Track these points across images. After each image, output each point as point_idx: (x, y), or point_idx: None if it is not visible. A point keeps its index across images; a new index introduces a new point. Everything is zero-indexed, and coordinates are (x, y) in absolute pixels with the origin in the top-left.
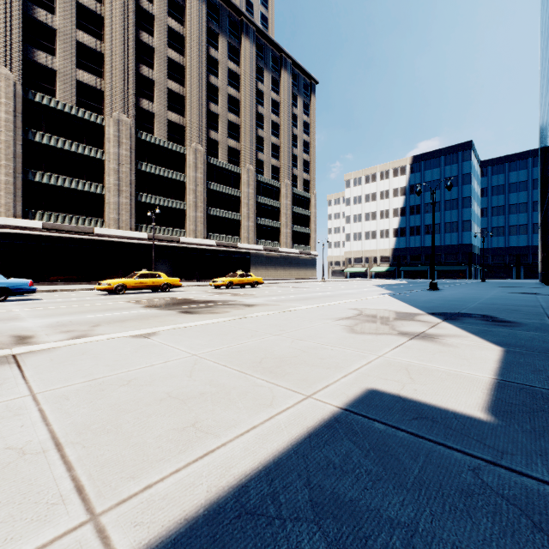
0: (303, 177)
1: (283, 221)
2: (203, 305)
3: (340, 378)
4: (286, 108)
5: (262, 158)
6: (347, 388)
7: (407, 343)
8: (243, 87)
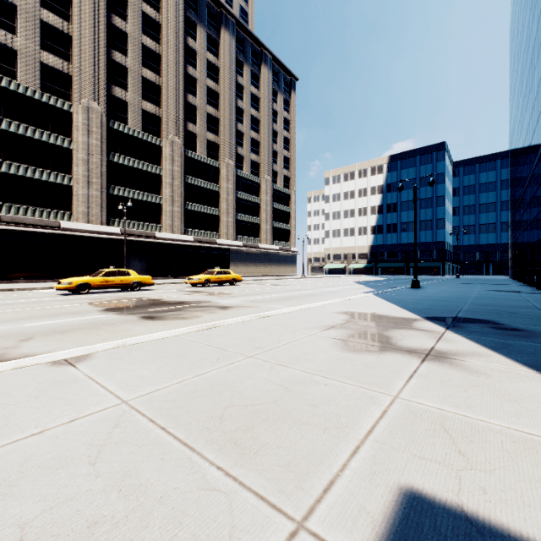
0: (283, 174)
1: (263, 217)
2: (172, 308)
3: (350, 458)
4: (267, 103)
5: (242, 153)
6: (366, 489)
7: (421, 369)
8: (222, 80)
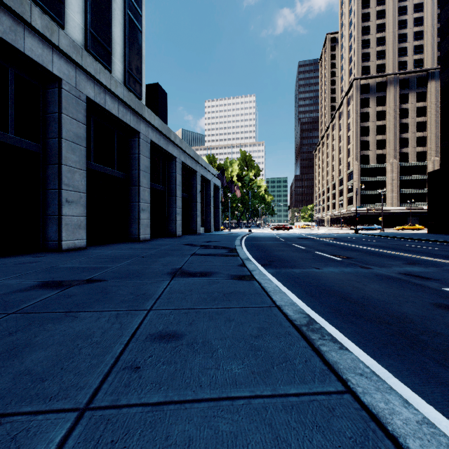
0: None
1: None
2: None
3: None
4: None
5: None
6: None
7: None
8: None
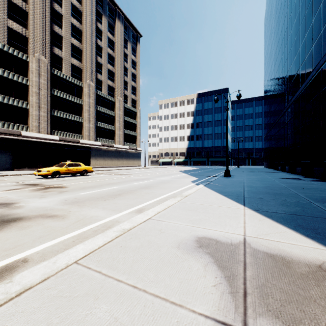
0: (131, 97)
1: (117, 126)
2: None
3: None
4: (120, 47)
5: (101, 78)
6: None
7: None
8: (84, 21)
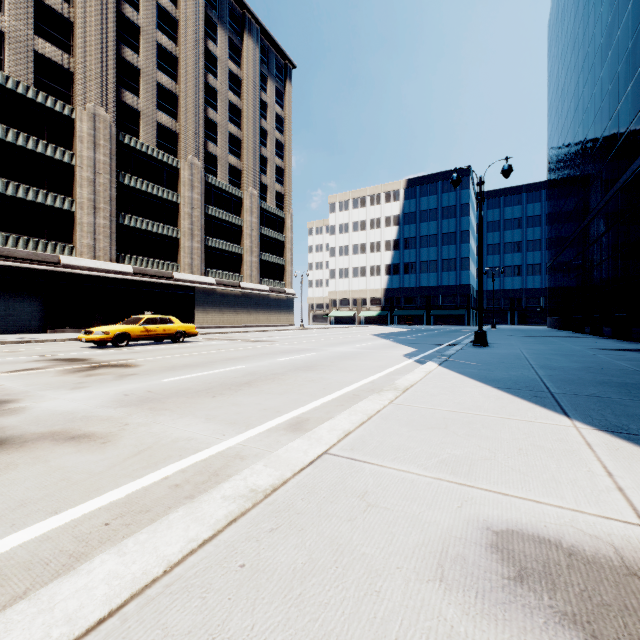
0: (275, 189)
1: (247, 245)
2: None
3: None
4: (252, 89)
5: (215, 151)
6: None
7: None
8: (183, 39)
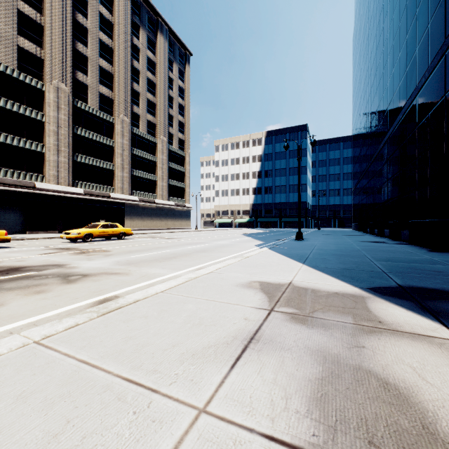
0: (178, 137)
1: (159, 175)
2: None
3: None
4: (163, 70)
5: (138, 112)
6: None
7: None
8: (116, 37)
